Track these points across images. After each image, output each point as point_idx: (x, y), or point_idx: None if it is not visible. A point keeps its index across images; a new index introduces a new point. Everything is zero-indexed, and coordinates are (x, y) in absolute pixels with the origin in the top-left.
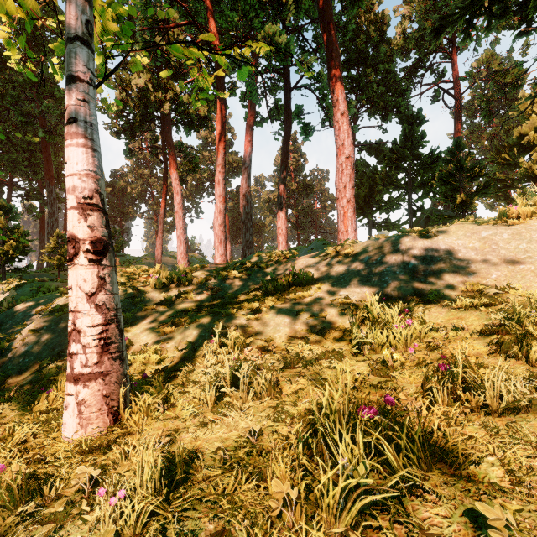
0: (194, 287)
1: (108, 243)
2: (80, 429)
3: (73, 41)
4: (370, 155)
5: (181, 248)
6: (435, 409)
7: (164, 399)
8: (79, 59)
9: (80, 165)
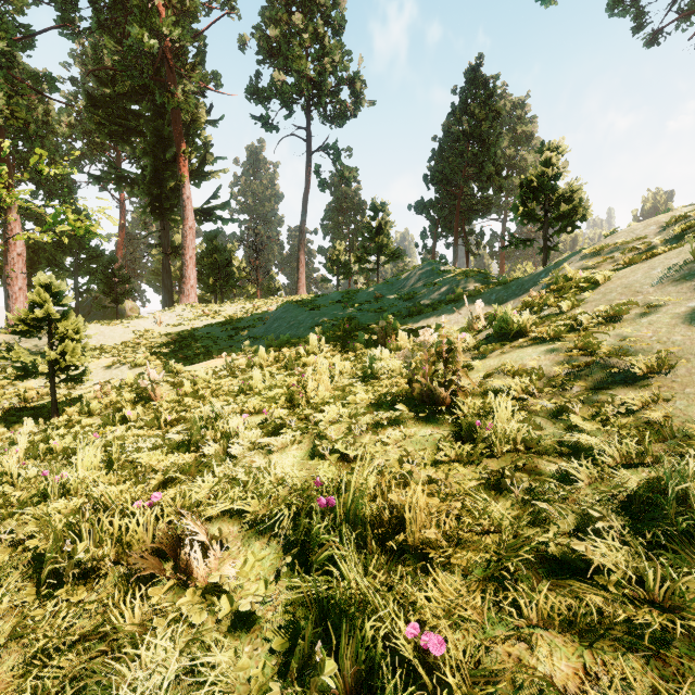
0: None
1: None
2: None
3: None
4: (29, 221)
5: None
6: None
7: None
8: None
9: None
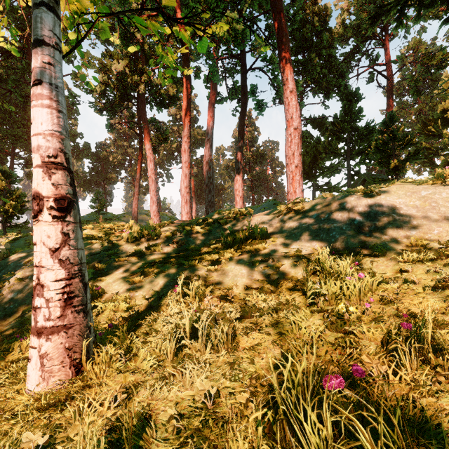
0: (161, 241)
1: (73, 201)
2: (42, 381)
3: (39, 6)
4: (314, 128)
5: (154, 207)
6: (403, 374)
7: (126, 350)
8: (44, 23)
9: (45, 125)
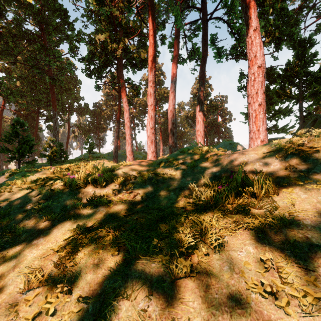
0: (111, 188)
1: None
2: None
3: None
4: None
5: (129, 148)
6: None
7: None
8: None
9: None
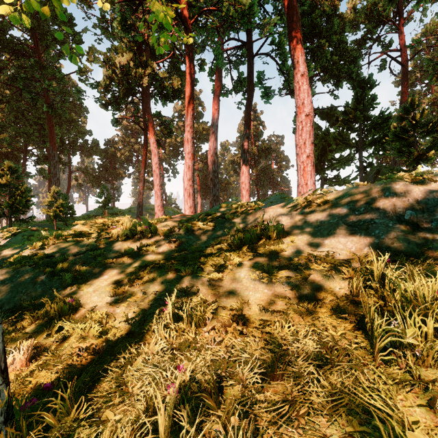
0: (157, 239)
1: None
2: None
3: None
4: (322, 119)
5: (158, 202)
6: None
7: None
8: None
9: None
